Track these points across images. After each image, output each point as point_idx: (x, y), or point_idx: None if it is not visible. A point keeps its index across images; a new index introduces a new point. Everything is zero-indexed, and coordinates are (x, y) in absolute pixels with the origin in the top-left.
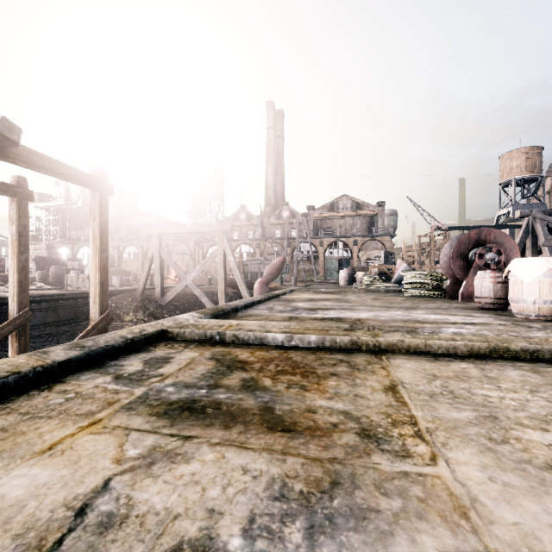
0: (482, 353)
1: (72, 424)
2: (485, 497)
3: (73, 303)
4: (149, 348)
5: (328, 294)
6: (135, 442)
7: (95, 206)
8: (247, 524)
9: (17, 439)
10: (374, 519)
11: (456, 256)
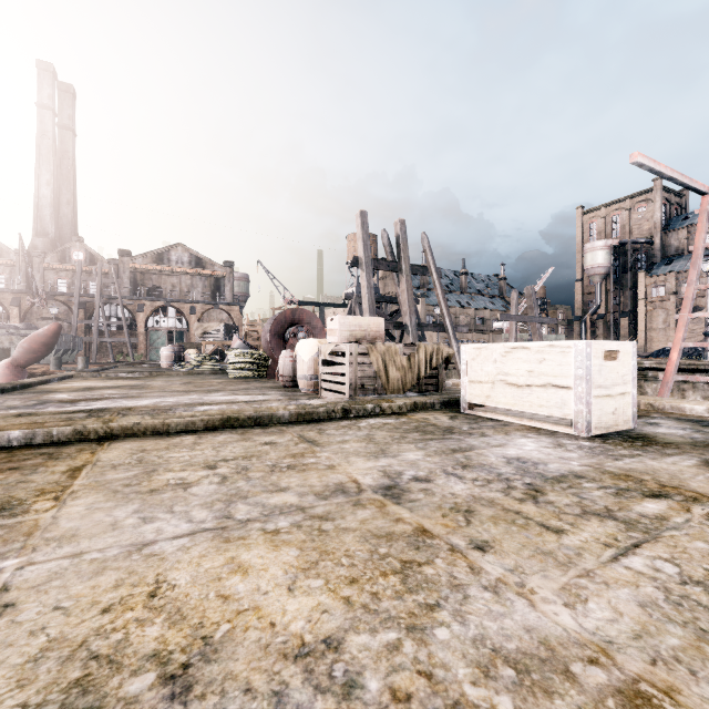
0: (217, 425)
1: None
2: (66, 520)
3: None
4: None
5: (126, 380)
6: None
7: None
8: None
9: None
10: None
11: (274, 334)
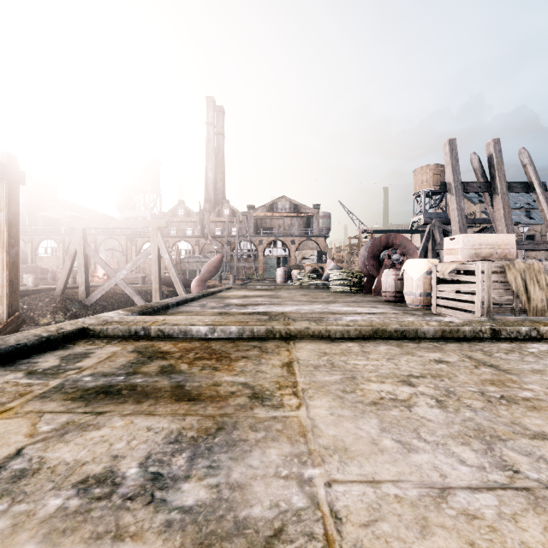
0: (368, 335)
1: None
2: (322, 424)
3: None
4: (68, 345)
5: (263, 291)
6: (49, 420)
7: (1, 195)
8: (144, 460)
9: None
10: (242, 445)
11: (370, 257)
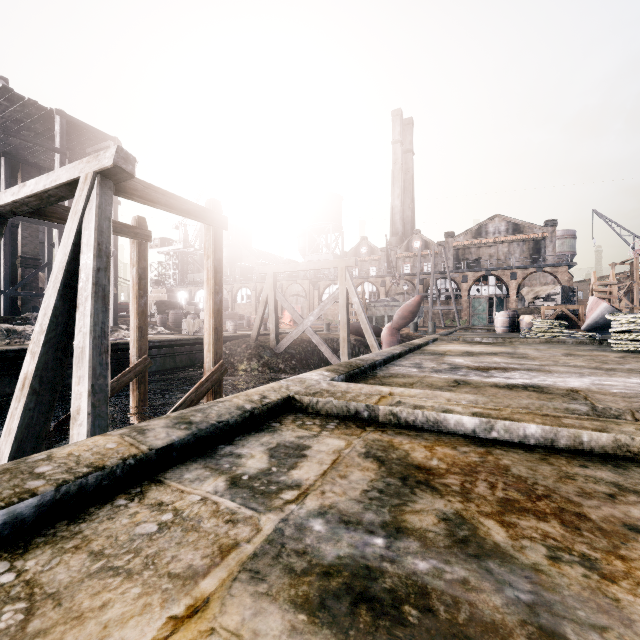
0: None
1: (159, 606)
2: None
3: (189, 349)
4: (273, 424)
5: (488, 345)
6: None
7: (209, 243)
8: None
9: (66, 636)
10: None
11: None
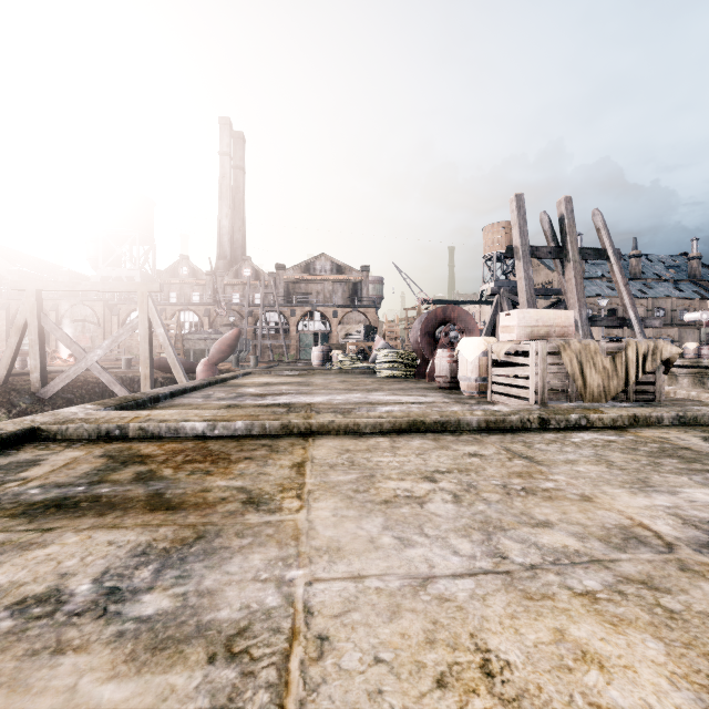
0: (403, 428)
1: None
2: (321, 526)
3: None
4: (8, 451)
5: (291, 377)
6: None
7: None
8: (99, 576)
9: None
10: (222, 553)
11: (424, 334)
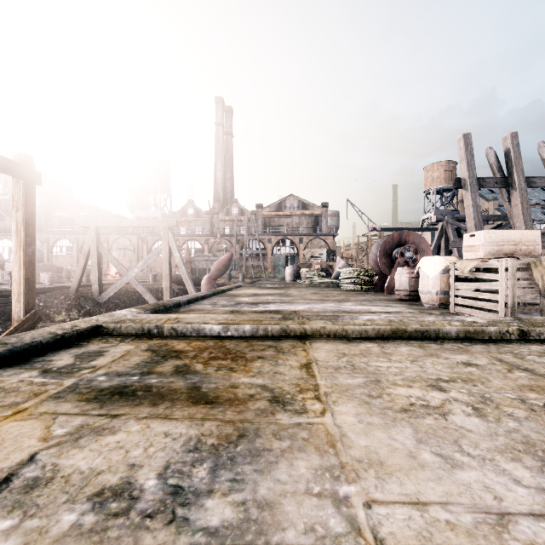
0: (386, 335)
1: None
2: (351, 433)
3: None
4: (82, 343)
5: (272, 289)
6: (63, 423)
7: (19, 195)
8: (162, 470)
9: None
10: (266, 455)
11: (382, 254)
